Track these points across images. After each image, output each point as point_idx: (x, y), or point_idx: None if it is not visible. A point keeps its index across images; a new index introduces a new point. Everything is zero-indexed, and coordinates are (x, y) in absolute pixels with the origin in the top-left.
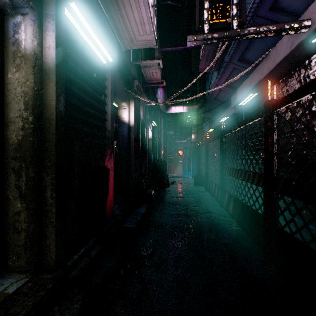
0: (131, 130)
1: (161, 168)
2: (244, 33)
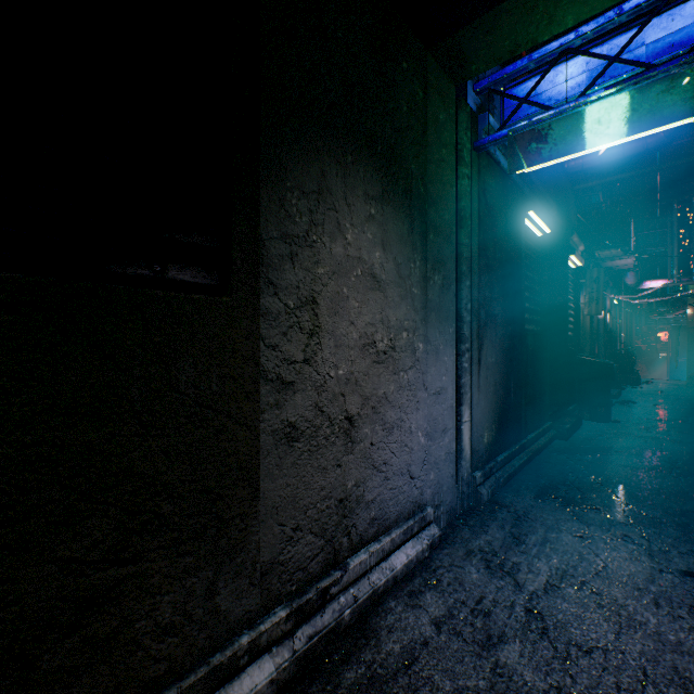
0: (599, 322)
1: (625, 360)
2: None
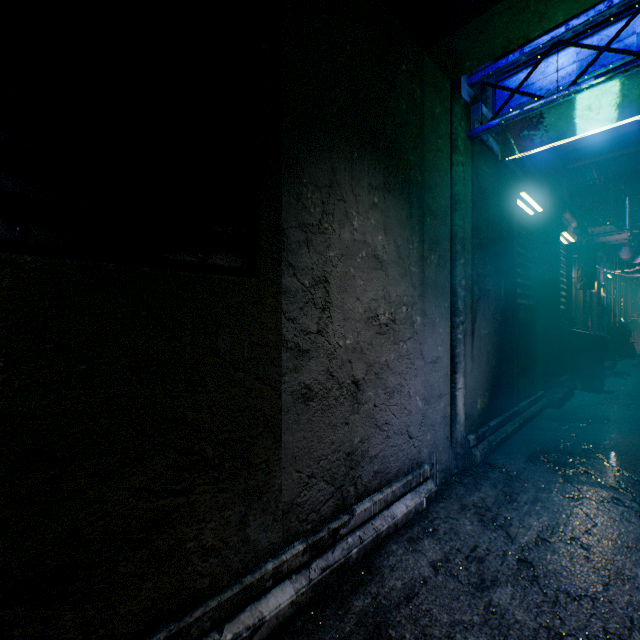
0: (592, 296)
1: (620, 333)
2: None
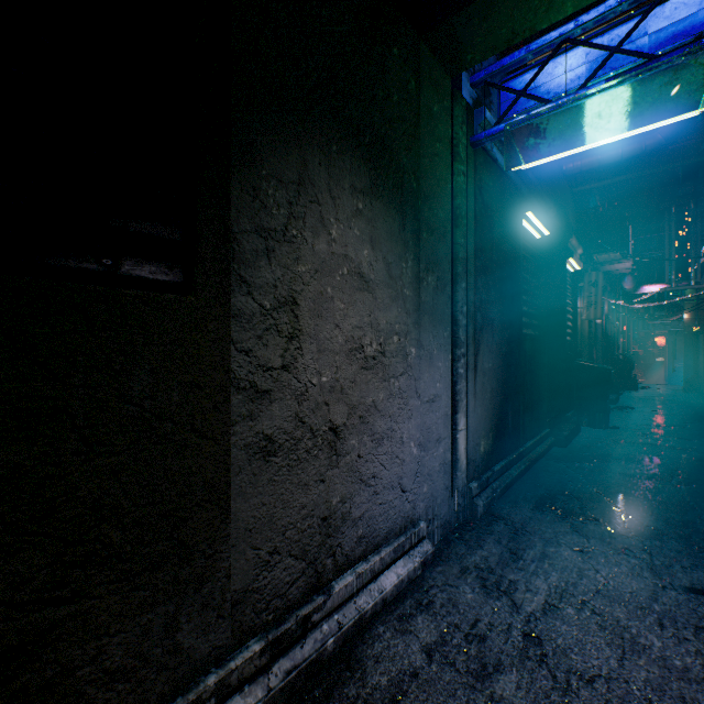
0: (597, 327)
1: (623, 365)
2: (697, 287)
